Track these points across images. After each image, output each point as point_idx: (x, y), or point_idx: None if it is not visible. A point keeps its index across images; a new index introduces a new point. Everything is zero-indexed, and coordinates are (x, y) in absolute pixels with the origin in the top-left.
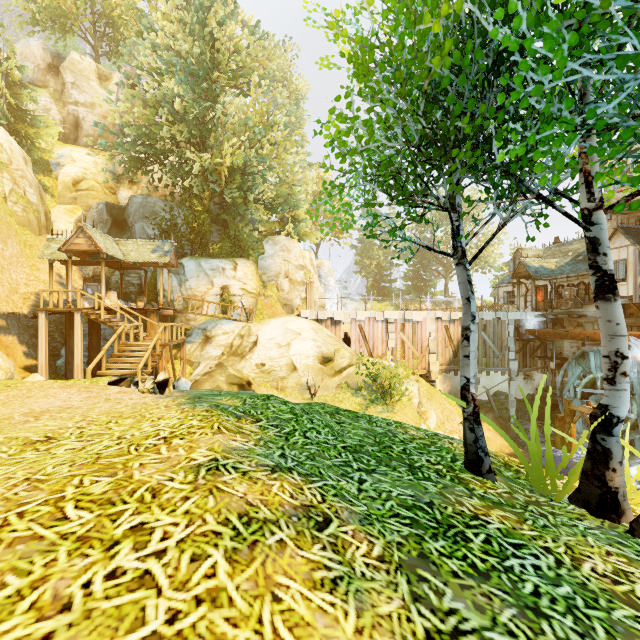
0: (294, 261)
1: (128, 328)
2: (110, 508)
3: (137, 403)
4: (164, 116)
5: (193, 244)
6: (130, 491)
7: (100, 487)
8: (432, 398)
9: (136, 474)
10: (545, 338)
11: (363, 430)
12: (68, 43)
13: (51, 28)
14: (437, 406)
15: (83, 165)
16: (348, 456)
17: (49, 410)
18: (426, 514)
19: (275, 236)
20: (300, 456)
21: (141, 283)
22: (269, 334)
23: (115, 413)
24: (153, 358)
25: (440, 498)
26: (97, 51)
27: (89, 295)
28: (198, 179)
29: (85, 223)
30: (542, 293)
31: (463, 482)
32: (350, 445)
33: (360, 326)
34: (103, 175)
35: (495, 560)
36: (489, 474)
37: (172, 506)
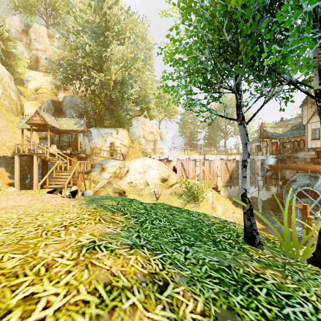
0: (147, 129)
1: (61, 163)
2: (13, 280)
3: (58, 203)
4: (80, 54)
5: (96, 121)
6: (31, 266)
7: (12, 262)
8: (218, 200)
9: (40, 252)
10: (277, 169)
11: (185, 218)
12: (33, 20)
13: (24, 11)
14: (221, 204)
15: (40, 81)
16: (177, 235)
17: (6, 207)
18: (227, 275)
19: (138, 117)
20: (149, 236)
21: (69, 141)
22: (134, 167)
23: (43, 209)
24: (73, 179)
25: (234, 262)
26: (47, 23)
27: (41, 146)
28: (98, 87)
29: (39, 109)
30: (275, 146)
31: (245, 251)
32: (178, 228)
33: (181, 163)
34: (50, 86)
35: (276, 309)
36: (259, 245)
37: (57, 278)
